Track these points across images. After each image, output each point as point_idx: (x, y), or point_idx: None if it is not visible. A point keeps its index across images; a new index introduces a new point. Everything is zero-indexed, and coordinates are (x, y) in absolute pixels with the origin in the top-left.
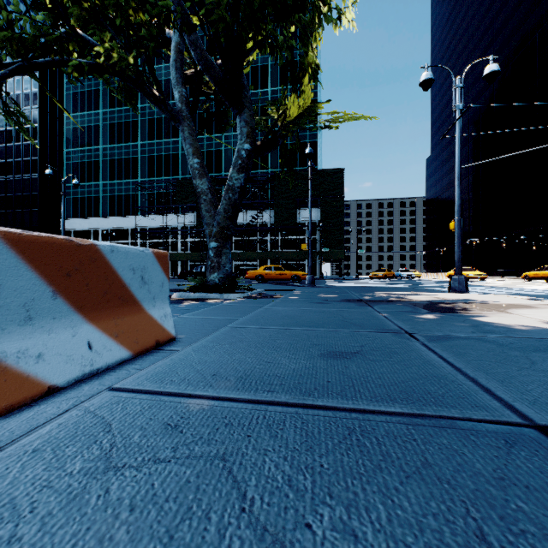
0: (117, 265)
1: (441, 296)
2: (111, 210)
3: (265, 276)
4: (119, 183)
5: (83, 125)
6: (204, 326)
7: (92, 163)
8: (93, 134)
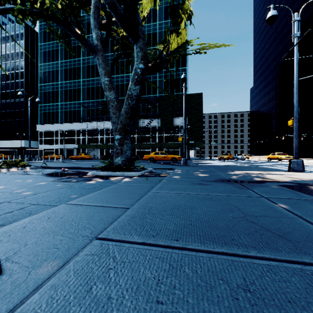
0: None
1: (292, 176)
2: (65, 119)
3: (154, 158)
4: (70, 103)
5: (49, 70)
6: (77, 227)
7: (54, 92)
8: (55, 75)
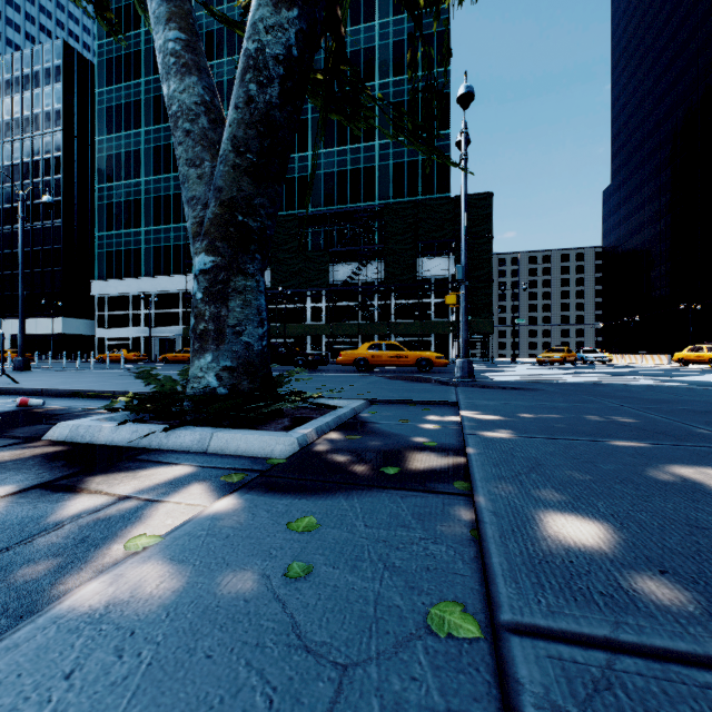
0: None
1: None
2: (156, 267)
3: (370, 359)
4: (166, 229)
5: (119, 151)
6: None
7: (130, 202)
8: (133, 163)
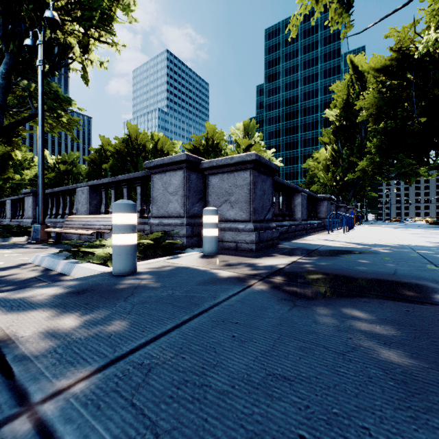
0: None
1: None
2: None
3: None
4: None
5: None
6: None
7: None
8: None
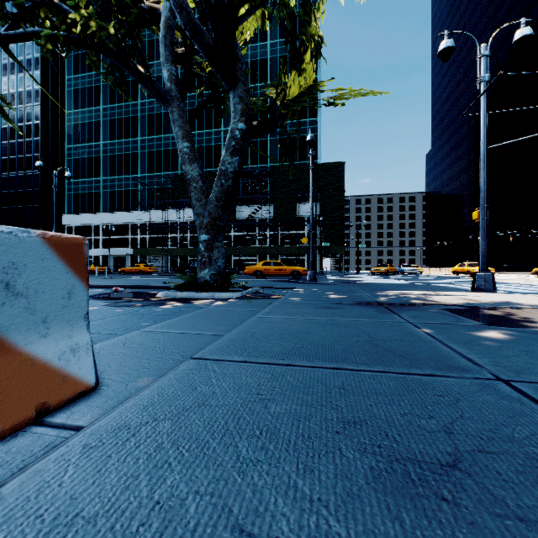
0: None
1: (471, 297)
2: (111, 205)
3: (263, 271)
4: (119, 179)
5: (84, 121)
6: (163, 352)
7: (92, 159)
8: (94, 130)
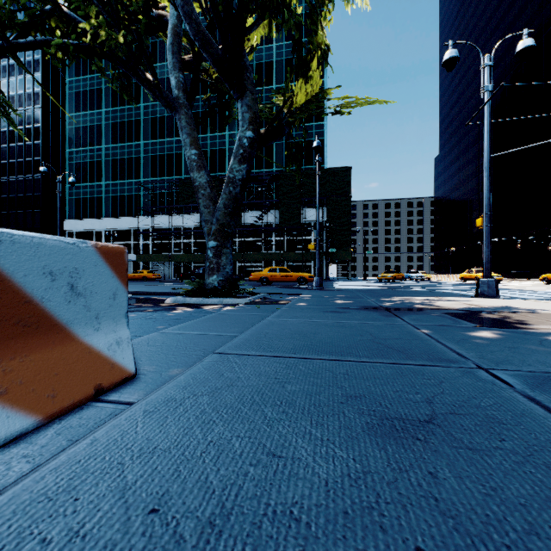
0: (11, 267)
1: (473, 302)
2: (114, 210)
3: (269, 278)
4: (121, 183)
5: (85, 125)
6: (186, 349)
7: (94, 163)
8: (96, 134)
